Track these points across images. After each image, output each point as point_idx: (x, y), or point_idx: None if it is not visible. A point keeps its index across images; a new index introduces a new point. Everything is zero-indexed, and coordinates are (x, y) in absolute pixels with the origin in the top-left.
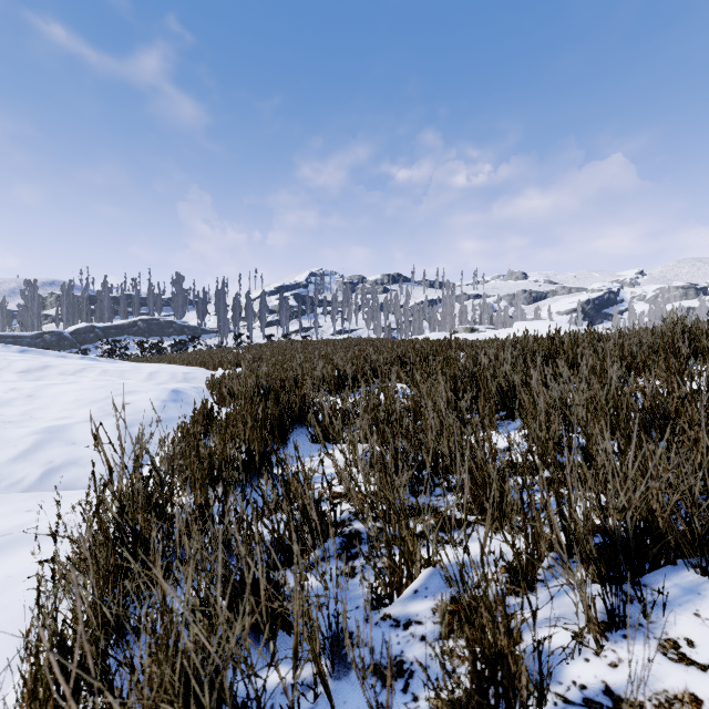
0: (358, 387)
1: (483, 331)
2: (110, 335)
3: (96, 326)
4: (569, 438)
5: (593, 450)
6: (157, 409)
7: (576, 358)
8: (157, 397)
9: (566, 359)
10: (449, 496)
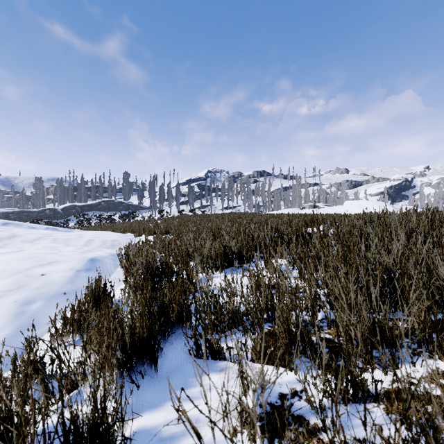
0: (242, 262)
1: (322, 207)
2: (84, 210)
3: (77, 205)
4: None
5: None
6: (67, 280)
7: None
8: (73, 266)
9: None
10: None
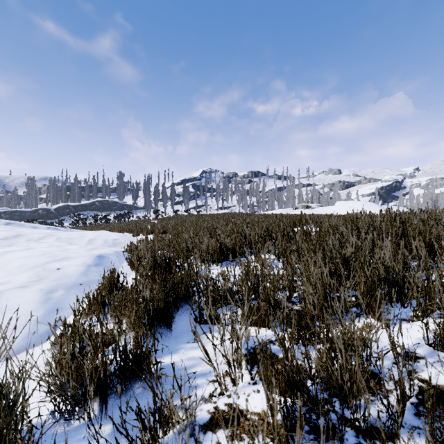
0: (236, 257)
1: (314, 208)
2: (78, 210)
3: (70, 205)
4: None
5: None
6: (81, 273)
7: None
8: (84, 262)
9: (424, 240)
10: None
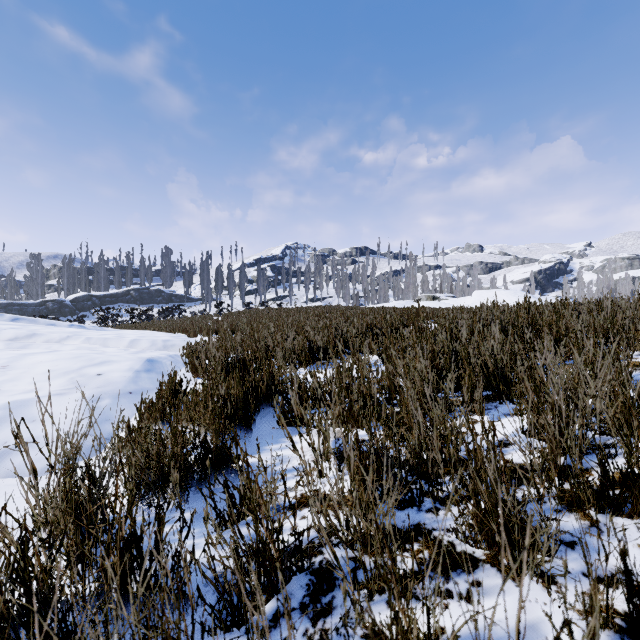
0: (329, 358)
1: (444, 299)
2: (105, 302)
3: (93, 295)
4: (583, 435)
5: (638, 466)
6: (129, 380)
7: (576, 335)
8: (131, 367)
9: (550, 333)
10: (442, 513)
